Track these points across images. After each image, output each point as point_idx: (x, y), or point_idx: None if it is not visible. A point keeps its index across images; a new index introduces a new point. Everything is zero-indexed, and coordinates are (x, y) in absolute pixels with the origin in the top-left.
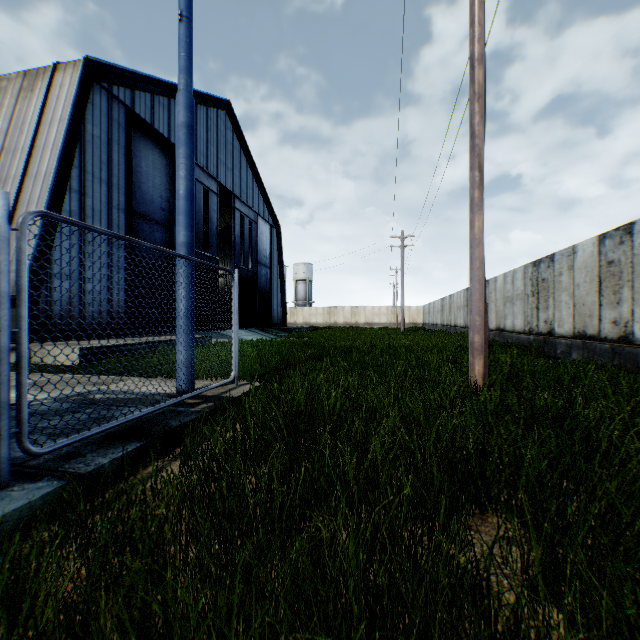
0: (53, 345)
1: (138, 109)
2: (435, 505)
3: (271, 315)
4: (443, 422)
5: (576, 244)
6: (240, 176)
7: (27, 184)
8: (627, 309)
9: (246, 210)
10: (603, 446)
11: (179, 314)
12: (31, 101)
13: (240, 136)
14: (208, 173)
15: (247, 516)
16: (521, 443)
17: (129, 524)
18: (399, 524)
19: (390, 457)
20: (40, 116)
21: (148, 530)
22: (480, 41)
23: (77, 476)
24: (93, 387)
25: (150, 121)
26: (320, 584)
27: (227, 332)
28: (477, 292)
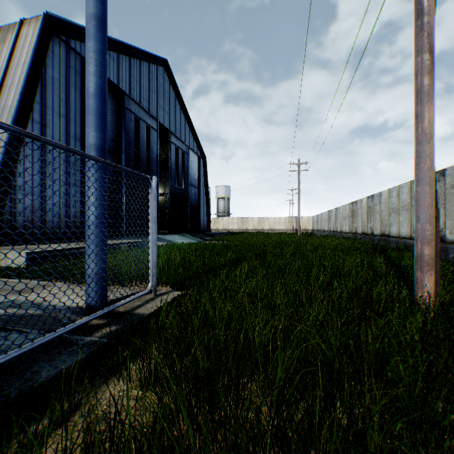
0: (8, 249)
1: None
2: None
3: (199, 223)
4: None
5: None
6: (175, 118)
7: None
8: None
9: (180, 144)
10: None
11: (88, 222)
12: (3, 50)
13: (175, 87)
14: (150, 114)
15: None
16: None
17: None
18: None
19: None
20: (8, 61)
21: None
22: None
23: None
24: None
25: None
26: None
27: (164, 236)
28: (427, 196)
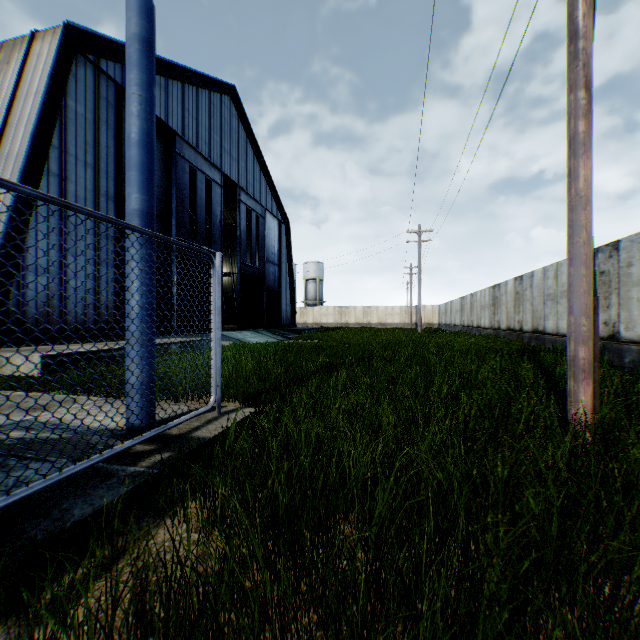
0: (15, 351)
1: None
2: None
3: (279, 315)
4: None
5: None
6: (246, 167)
7: None
8: None
9: (253, 204)
10: None
11: (130, 315)
12: (6, 74)
13: (246, 125)
14: (211, 162)
15: None
16: None
17: None
18: None
19: None
20: (15, 90)
21: None
22: None
23: None
24: None
25: None
26: None
27: (231, 334)
28: (582, 280)
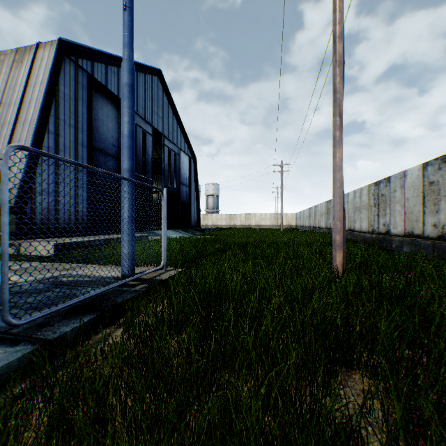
0: (36, 241)
1: (96, 75)
2: (315, 369)
3: (190, 220)
4: (316, 301)
5: (406, 170)
6: (168, 122)
7: (18, 128)
8: (444, 216)
9: (172, 146)
10: (437, 320)
11: (124, 220)
12: (21, 69)
13: (168, 94)
14: (145, 120)
15: (171, 375)
16: (377, 318)
17: (81, 383)
18: (287, 383)
19: (278, 329)
20: (27, 80)
21: (96, 388)
22: (340, 23)
23: (46, 341)
24: (59, 274)
25: (105, 84)
26: (228, 435)
27: (159, 232)
28: (338, 204)
